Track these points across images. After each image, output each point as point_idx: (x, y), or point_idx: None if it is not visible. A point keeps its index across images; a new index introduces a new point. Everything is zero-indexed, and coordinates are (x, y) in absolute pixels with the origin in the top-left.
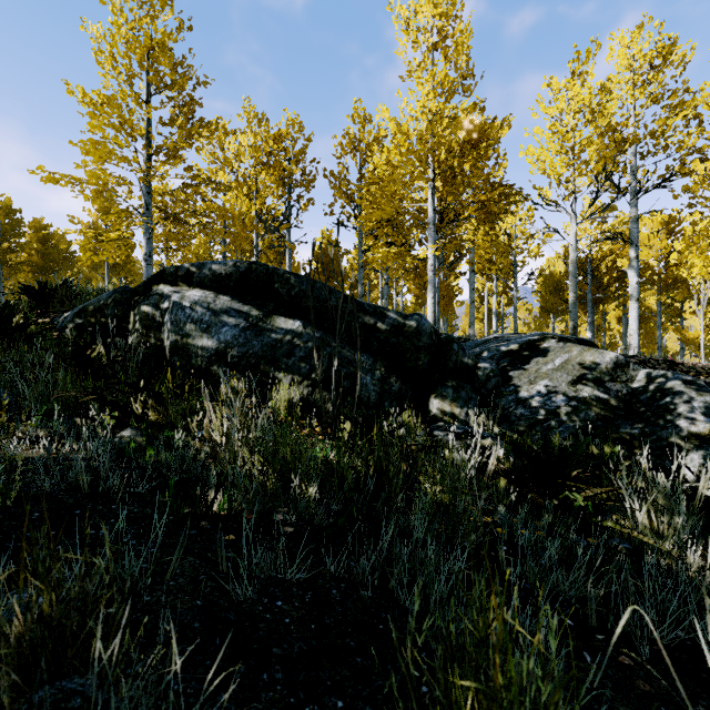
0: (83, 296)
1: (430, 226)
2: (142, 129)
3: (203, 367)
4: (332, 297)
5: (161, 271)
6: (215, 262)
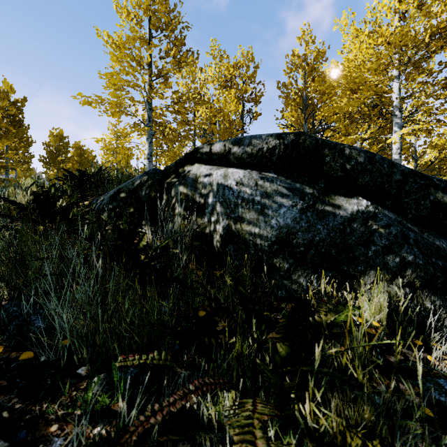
0: (116, 180)
1: (397, 113)
2: (148, 57)
3: (264, 258)
4: (395, 170)
5: (193, 150)
6: (254, 135)
